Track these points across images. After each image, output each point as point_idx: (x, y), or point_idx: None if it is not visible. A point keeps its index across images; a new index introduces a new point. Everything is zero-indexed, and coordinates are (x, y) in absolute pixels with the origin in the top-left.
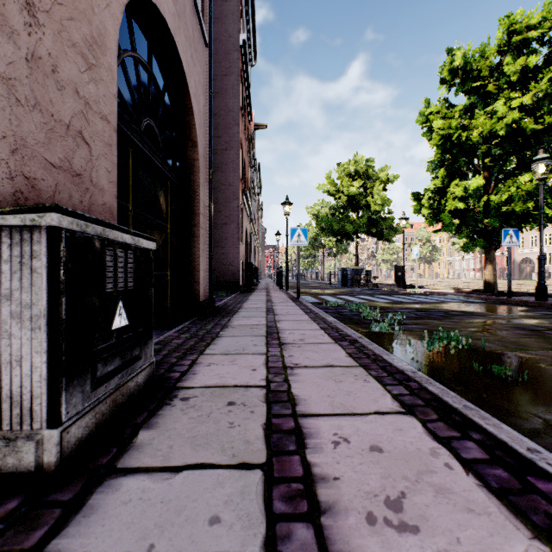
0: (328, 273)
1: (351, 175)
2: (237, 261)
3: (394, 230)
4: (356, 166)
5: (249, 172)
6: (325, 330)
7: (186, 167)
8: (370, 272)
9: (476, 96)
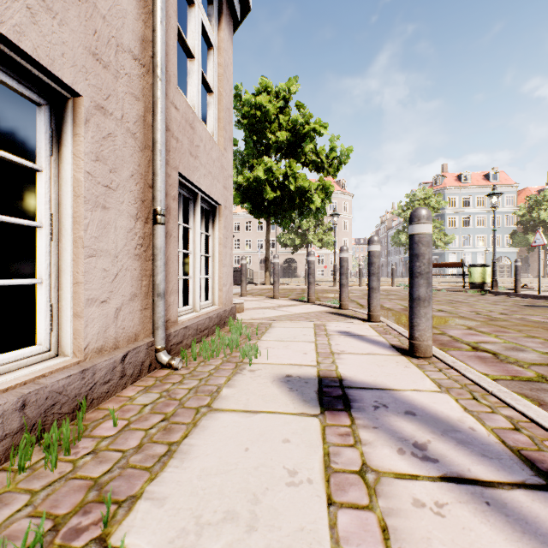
0: None
1: None
2: None
3: None
4: None
5: None
6: None
7: None
8: None
9: None
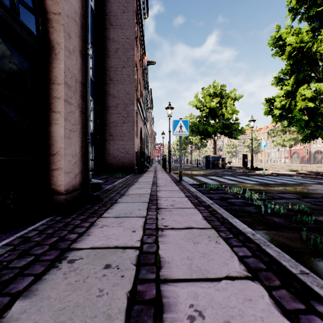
0: (194, 160)
1: (211, 95)
2: (132, 150)
3: (239, 131)
4: (214, 89)
5: (143, 91)
6: (268, 288)
7: (45, 24)
8: (224, 159)
9: (318, 20)
